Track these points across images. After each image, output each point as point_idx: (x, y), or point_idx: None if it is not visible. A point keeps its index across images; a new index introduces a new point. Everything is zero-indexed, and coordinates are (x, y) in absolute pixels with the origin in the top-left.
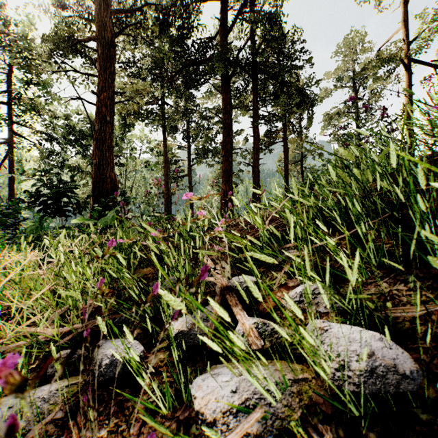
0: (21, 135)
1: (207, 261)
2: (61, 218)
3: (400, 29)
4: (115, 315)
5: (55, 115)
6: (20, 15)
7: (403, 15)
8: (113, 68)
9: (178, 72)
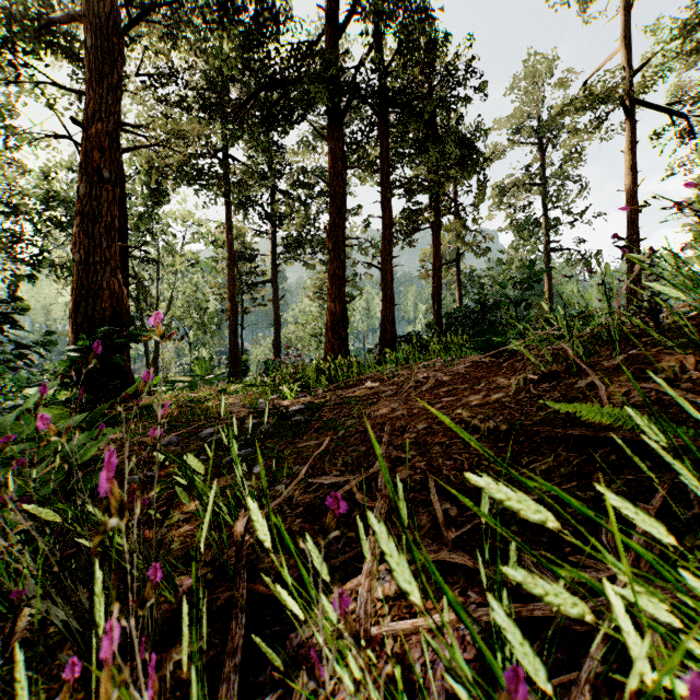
0: None
1: None
2: None
3: (617, 50)
4: None
5: (25, 169)
6: None
7: (622, 28)
8: (116, 77)
9: (250, 98)
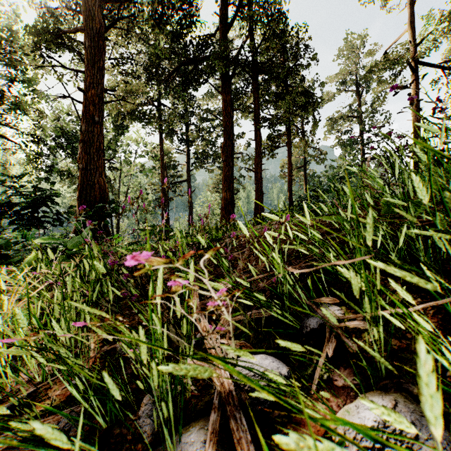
0: (5, 136)
1: (200, 320)
2: (38, 231)
3: (407, 30)
4: (49, 417)
5: (42, 115)
6: (3, 5)
7: (410, 16)
8: (102, 63)
9: (176, 70)
